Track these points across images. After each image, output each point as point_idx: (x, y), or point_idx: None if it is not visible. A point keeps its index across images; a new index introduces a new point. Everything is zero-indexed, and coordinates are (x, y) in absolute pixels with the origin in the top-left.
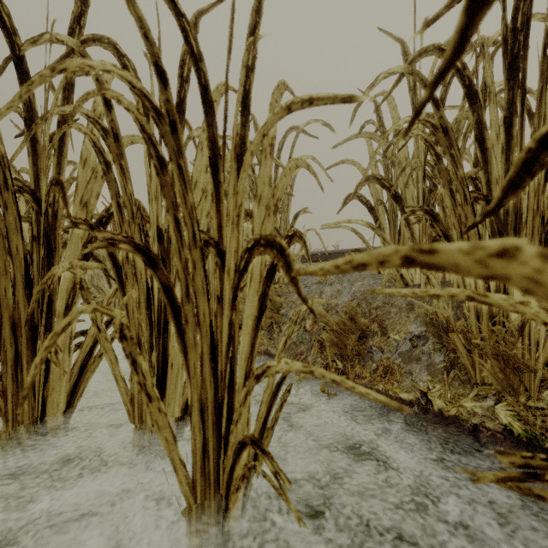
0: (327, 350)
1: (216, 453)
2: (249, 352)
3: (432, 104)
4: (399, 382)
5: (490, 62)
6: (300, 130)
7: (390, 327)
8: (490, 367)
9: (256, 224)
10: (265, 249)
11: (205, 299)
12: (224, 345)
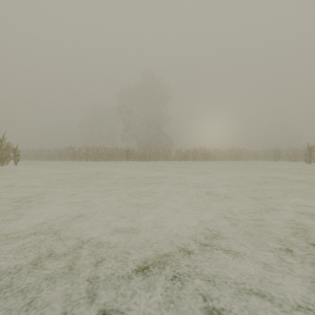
0: None
1: None
2: None
3: None
4: None
5: None
6: None
7: None
8: None
9: None
10: None
11: None
12: None
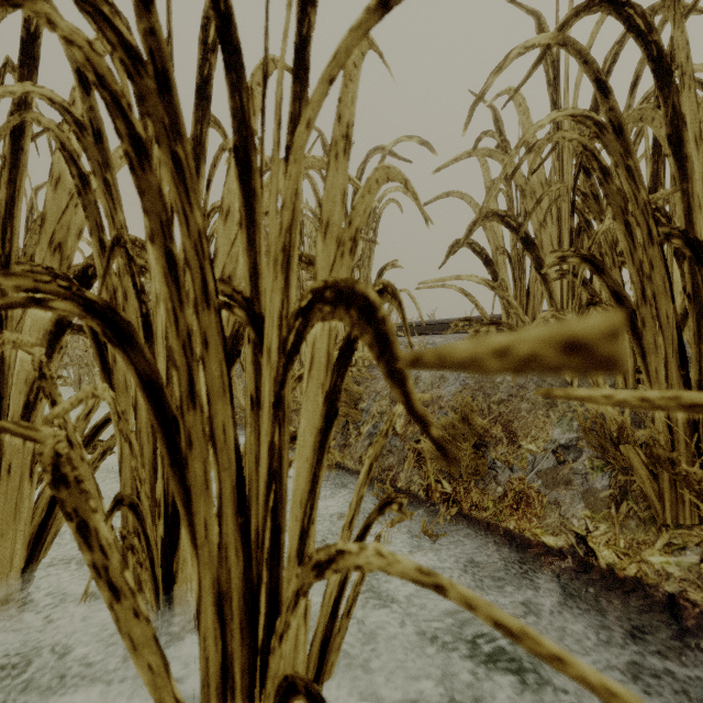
0: (428, 464)
1: (247, 677)
2: (308, 491)
3: (597, 89)
4: (540, 517)
5: (685, 25)
6: (387, 152)
7: (522, 431)
8: (688, 500)
9: (320, 270)
10: (334, 308)
11: (227, 402)
12: (262, 484)
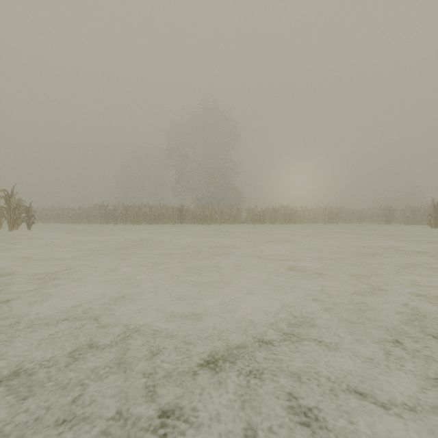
0: None
1: None
2: None
3: None
4: None
5: None
6: None
7: None
8: None
9: None
10: None
11: None
12: None
